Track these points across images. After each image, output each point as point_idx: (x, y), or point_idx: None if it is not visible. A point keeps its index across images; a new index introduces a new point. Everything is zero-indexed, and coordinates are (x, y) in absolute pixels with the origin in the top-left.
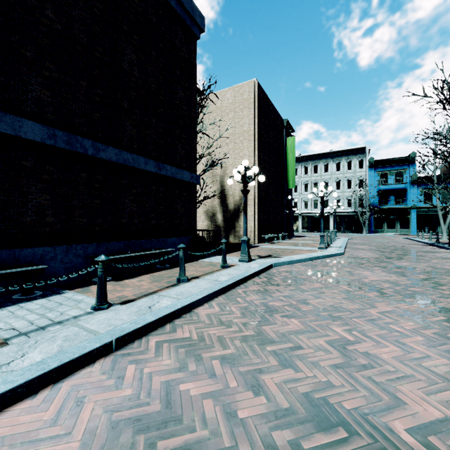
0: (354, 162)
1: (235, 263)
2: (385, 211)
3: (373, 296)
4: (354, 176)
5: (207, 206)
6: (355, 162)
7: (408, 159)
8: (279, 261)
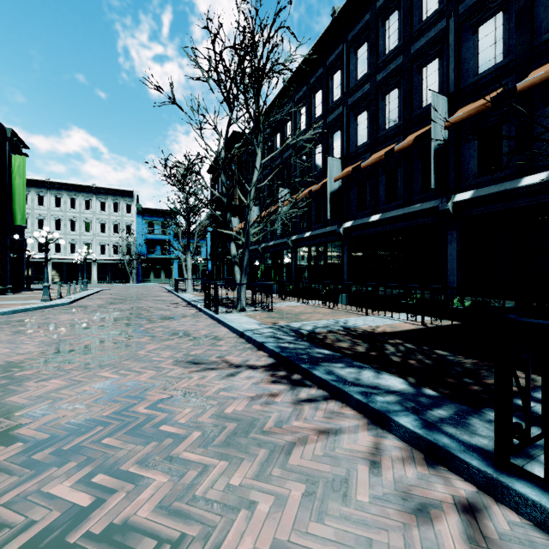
0: (121, 204)
1: None
2: (153, 260)
3: (41, 330)
4: (122, 220)
5: None
6: (123, 204)
7: (171, 213)
8: None
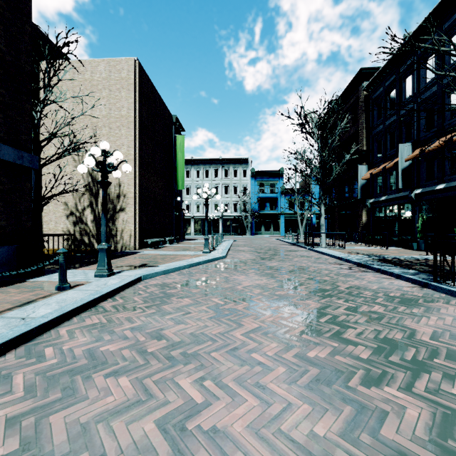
0: (239, 170)
1: (86, 280)
2: (263, 216)
3: (243, 308)
4: (240, 183)
5: (71, 203)
6: (240, 170)
7: (278, 173)
8: (151, 271)
